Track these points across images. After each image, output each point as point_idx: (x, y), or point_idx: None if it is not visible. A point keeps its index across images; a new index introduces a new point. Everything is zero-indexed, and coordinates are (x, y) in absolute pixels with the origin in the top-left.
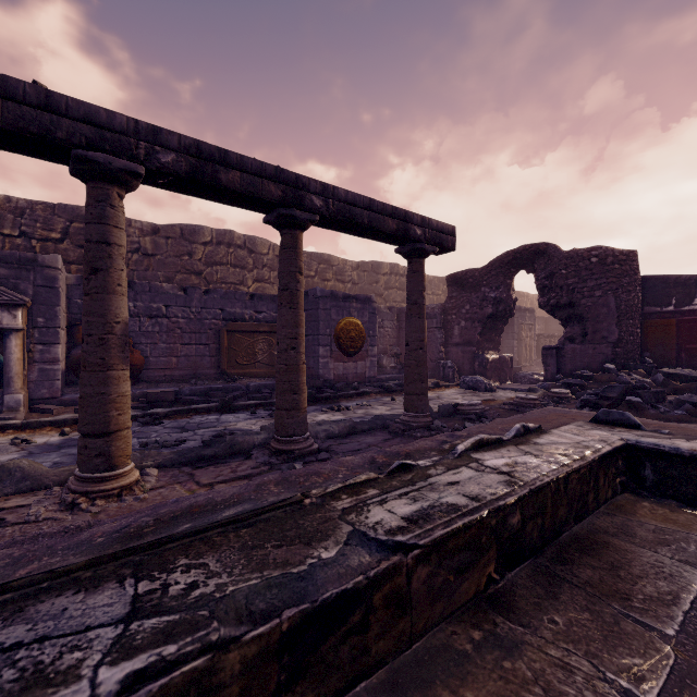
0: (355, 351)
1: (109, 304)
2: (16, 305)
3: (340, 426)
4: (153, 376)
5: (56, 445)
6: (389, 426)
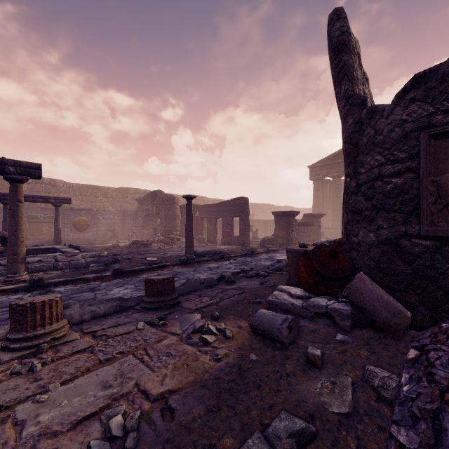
0: (84, 229)
1: None
2: None
3: None
4: None
5: None
6: None
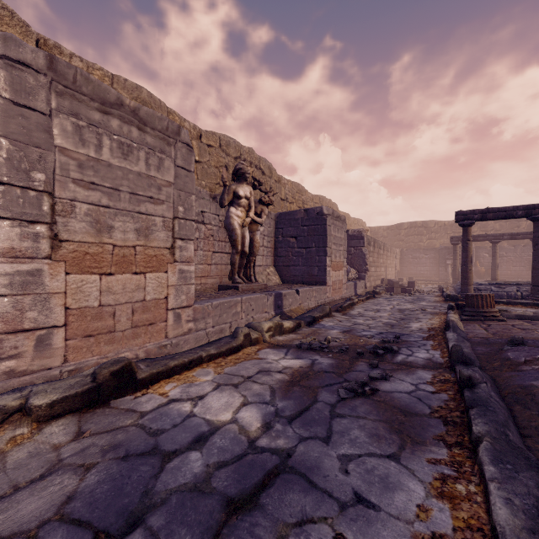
0: None
1: (495, 261)
2: None
3: None
4: (500, 277)
5: None
6: None
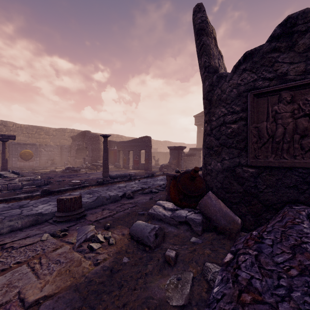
0: (28, 159)
1: None
2: None
3: None
4: None
5: None
6: None
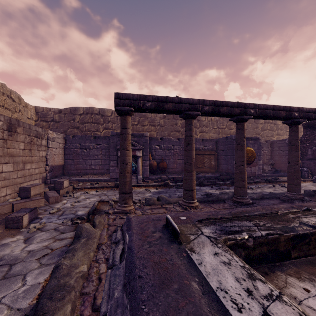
0: (250, 162)
1: (192, 153)
2: (140, 149)
3: (256, 195)
4: (168, 171)
5: (157, 192)
6: (279, 197)
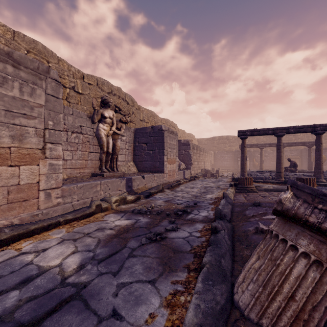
0: None
1: (262, 158)
2: (248, 157)
3: None
4: (265, 168)
5: None
6: None
